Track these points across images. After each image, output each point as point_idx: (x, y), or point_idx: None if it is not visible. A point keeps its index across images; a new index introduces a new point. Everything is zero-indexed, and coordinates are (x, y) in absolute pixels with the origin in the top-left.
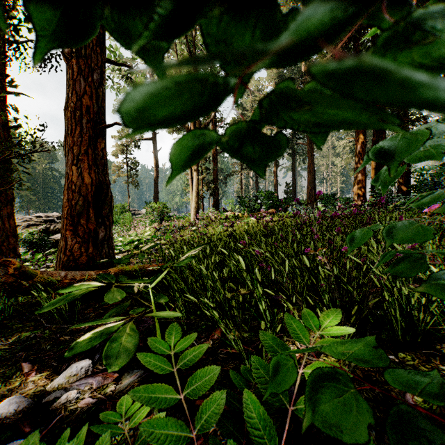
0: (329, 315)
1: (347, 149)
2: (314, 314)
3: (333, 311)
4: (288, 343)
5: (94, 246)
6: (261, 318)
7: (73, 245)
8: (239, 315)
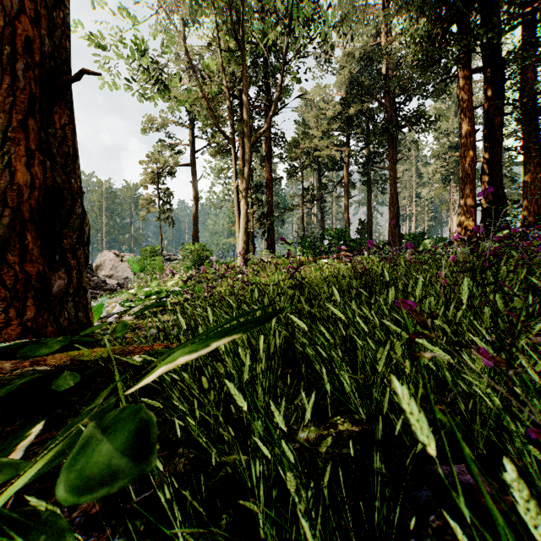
0: None
1: (437, 176)
2: None
3: None
4: None
5: (43, 306)
6: None
7: None
8: None
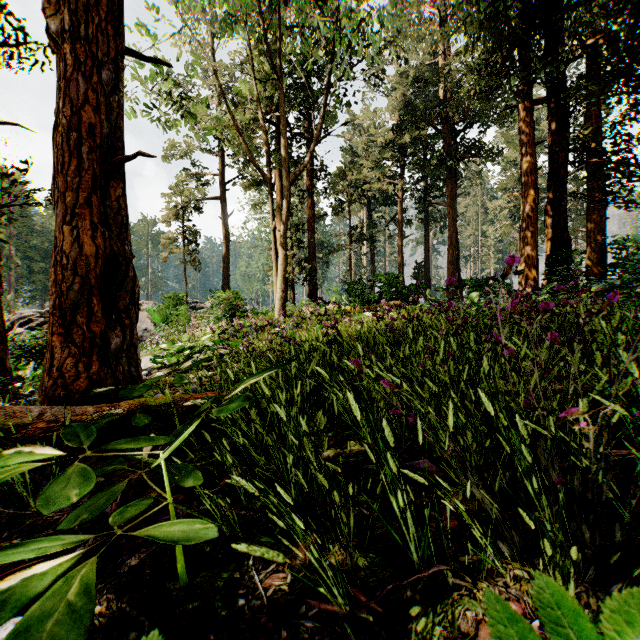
0: (632, 614)
1: (505, 212)
2: (577, 603)
3: (639, 597)
4: (459, 596)
5: (103, 361)
6: (391, 512)
7: (63, 360)
8: (348, 504)
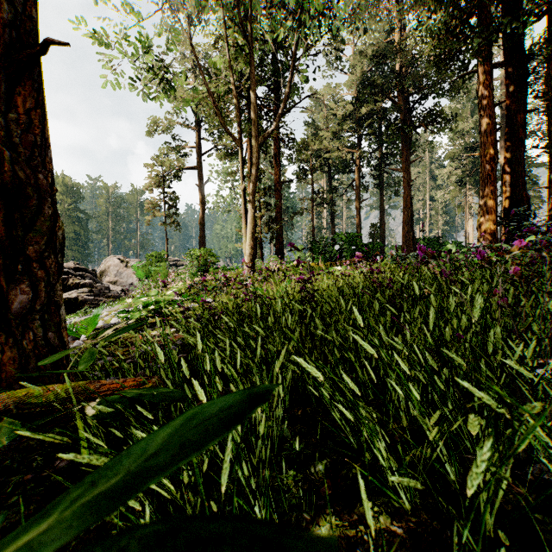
0: None
1: (452, 178)
2: None
3: None
4: None
5: None
6: None
7: None
8: None
